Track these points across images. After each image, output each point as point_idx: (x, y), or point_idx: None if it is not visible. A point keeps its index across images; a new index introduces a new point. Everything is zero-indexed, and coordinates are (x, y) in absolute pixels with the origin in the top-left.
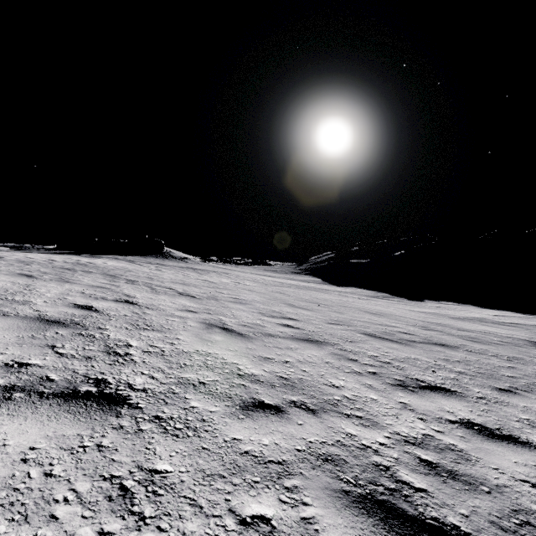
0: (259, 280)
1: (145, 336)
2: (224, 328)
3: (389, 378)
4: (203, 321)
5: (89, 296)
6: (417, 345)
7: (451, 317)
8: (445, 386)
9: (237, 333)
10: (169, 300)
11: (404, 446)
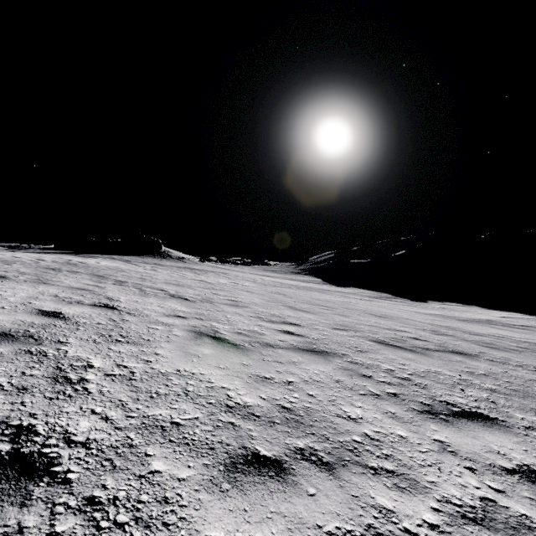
0: (258, 281)
1: (115, 351)
2: (216, 338)
3: (414, 402)
4: (191, 328)
5: (62, 299)
6: (433, 354)
7: (459, 319)
8: (482, 411)
9: (230, 344)
10: (157, 303)
11: (464, 528)
